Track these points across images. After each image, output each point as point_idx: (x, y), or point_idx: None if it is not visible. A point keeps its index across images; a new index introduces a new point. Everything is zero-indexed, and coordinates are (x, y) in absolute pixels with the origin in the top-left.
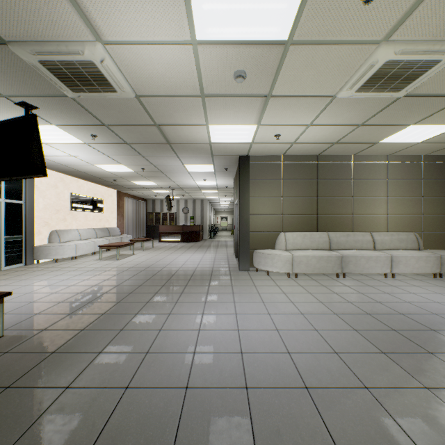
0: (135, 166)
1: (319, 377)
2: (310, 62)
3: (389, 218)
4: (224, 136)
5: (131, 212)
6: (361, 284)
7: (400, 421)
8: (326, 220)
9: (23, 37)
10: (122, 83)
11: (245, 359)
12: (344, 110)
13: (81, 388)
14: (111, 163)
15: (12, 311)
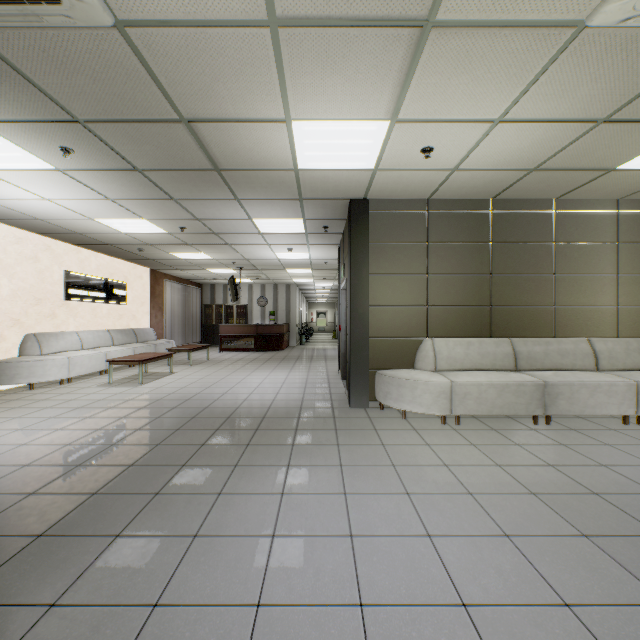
0: (168, 222)
1: None
2: None
3: (620, 313)
4: (322, 152)
5: (175, 304)
6: (589, 441)
7: None
8: (507, 315)
9: None
10: None
11: None
12: (586, 74)
13: None
14: (123, 215)
15: None
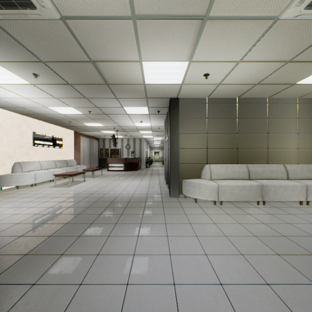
0: (83, 109)
1: None
2: None
3: (299, 152)
4: (157, 76)
5: (85, 148)
6: (283, 212)
7: None
8: (245, 153)
9: None
10: None
11: None
12: (280, 40)
13: None
14: (62, 105)
15: None
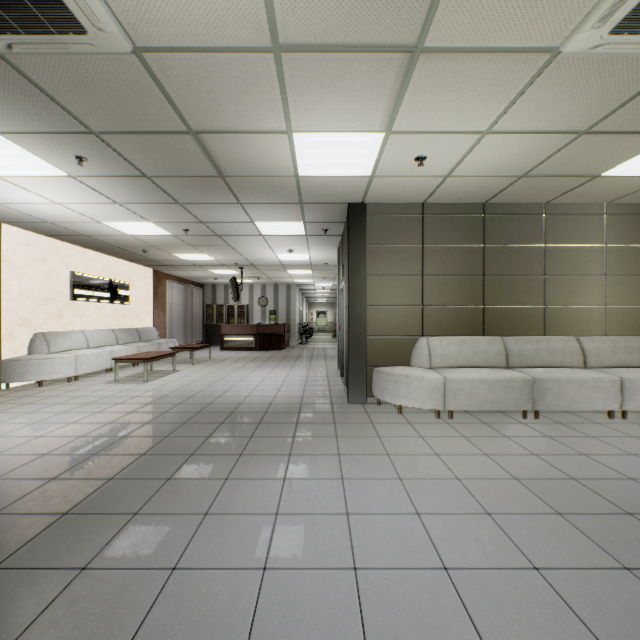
0: (173, 225)
1: None
2: None
3: (607, 312)
4: (321, 160)
5: (177, 304)
6: (574, 433)
7: None
8: (499, 315)
9: None
10: (91, 2)
11: None
12: (564, 92)
13: None
14: (130, 218)
15: None
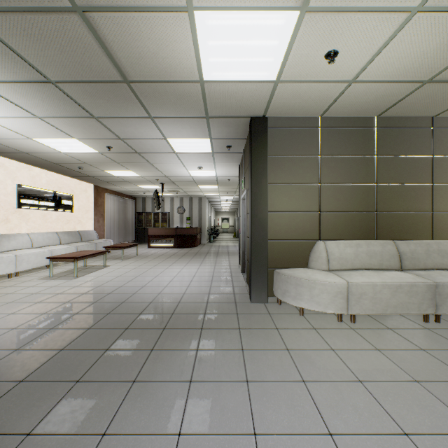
0: (96, 142)
1: None
2: None
3: None
4: (226, 58)
5: (114, 212)
6: None
7: None
8: (390, 220)
9: None
10: None
11: None
12: None
13: None
14: (56, 134)
15: None
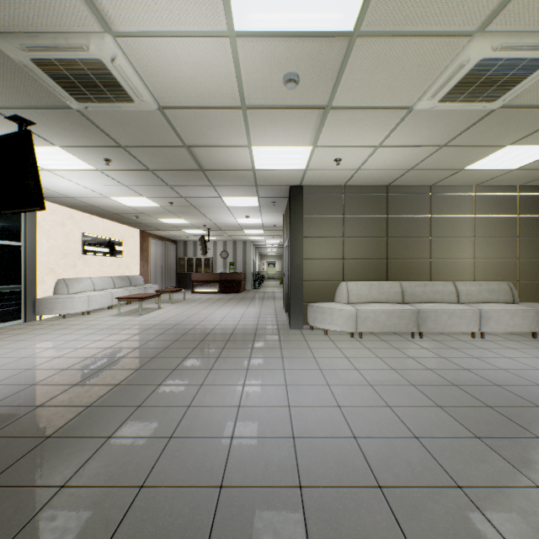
0: (162, 199)
1: (396, 471)
2: (382, 62)
3: (476, 264)
4: (271, 161)
5: (157, 256)
6: (442, 346)
7: (509, 535)
8: (398, 265)
9: (9, 27)
10: (141, 89)
11: (298, 447)
12: (423, 126)
13: (80, 487)
14: (131, 195)
15: (1, 381)
